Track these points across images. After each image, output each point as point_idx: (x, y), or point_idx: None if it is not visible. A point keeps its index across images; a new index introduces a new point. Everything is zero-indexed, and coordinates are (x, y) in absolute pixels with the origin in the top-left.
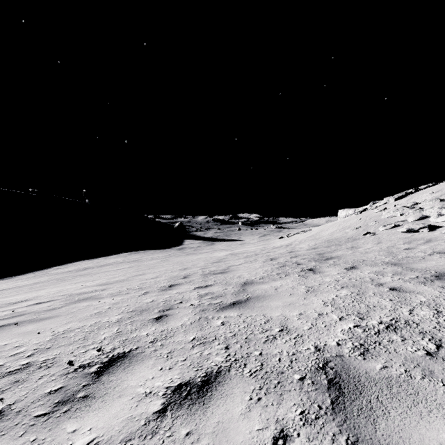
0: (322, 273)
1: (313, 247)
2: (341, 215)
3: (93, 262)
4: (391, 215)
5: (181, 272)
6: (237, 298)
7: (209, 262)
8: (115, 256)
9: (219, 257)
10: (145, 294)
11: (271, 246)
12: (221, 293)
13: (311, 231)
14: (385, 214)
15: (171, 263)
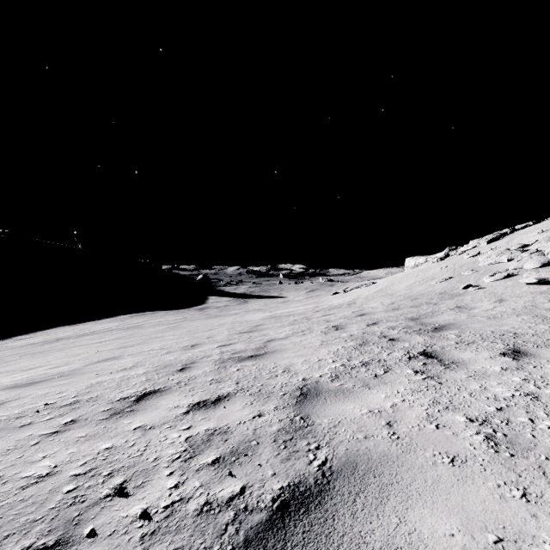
0: (464, 367)
1: (393, 307)
2: (408, 264)
3: (75, 329)
4: (494, 260)
5: (183, 355)
6: (291, 469)
7: (236, 332)
8: (108, 320)
9: (252, 323)
10: (61, 432)
11: (326, 305)
12: (247, 433)
13: (377, 285)
14: (484, 260)
15: (178, 333)
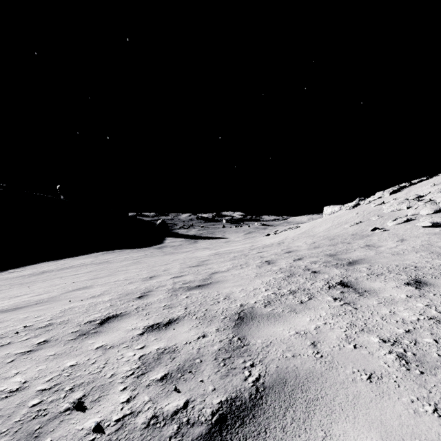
0: (375, 294)
1: (315, 246)
2: (326, 211)
3: (57, 264)
4: (396, 208)
5: (143, 285)
6: (229, 384)
7: (187, 266)
8: (84, 257)
9: (200, 258)
10: (34, 351)
11: (260, 244)
12: (192, 352)
13: (301, 228)
14: (387, 208)
15: (139, 267)
